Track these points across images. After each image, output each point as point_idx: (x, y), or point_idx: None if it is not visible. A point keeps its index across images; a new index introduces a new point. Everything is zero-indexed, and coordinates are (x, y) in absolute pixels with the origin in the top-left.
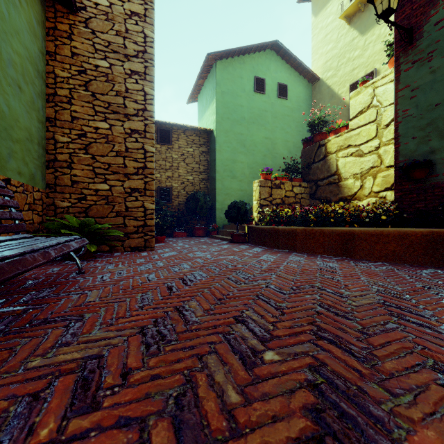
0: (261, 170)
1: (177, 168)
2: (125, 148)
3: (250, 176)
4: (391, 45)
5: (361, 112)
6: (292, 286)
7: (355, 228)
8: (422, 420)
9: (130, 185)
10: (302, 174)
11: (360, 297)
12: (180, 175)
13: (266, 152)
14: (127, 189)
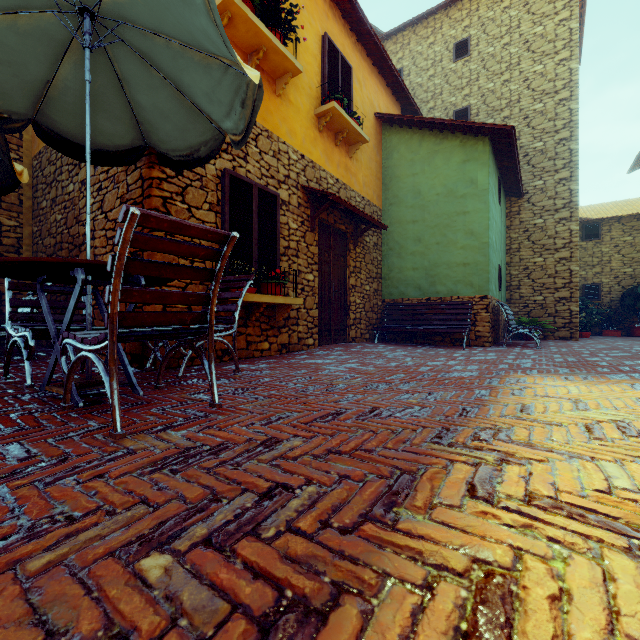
0: None
1: (608, 262)
2: (555, 271)
3: None
4: None
5: None
6: None
7: None
8: (638, 355)
9: (558, 296)
10: None
11: None
12: (612, 269)
13: None
14: (556, 298)
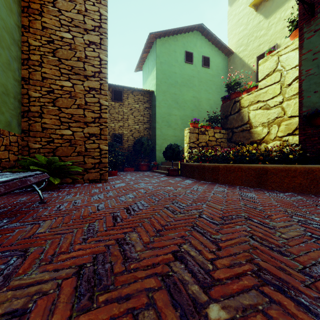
0: (190, 120)
1: (127, 119)
2: (85, 102)
3: (182, 125)
4: (293, 21)
5: (268, 75)
6: (222, 216)
7: (267, 165)
8: None
9: (88, 131)
10: (221, 123)
11: (286, 228)
12: (129, 125)
13: (193, 108)
14: (86, 134)
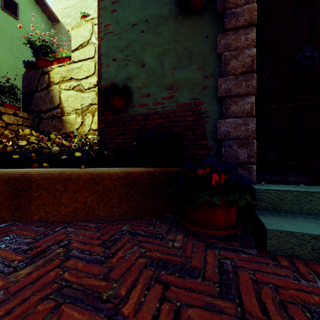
0: None
1: None
2: None
3: None
4: None
5: (82, 45)
6: None
7: (32, 170)
8: None
9: None
10: (24, 103)
11: None
12: None
13: None
14: None
